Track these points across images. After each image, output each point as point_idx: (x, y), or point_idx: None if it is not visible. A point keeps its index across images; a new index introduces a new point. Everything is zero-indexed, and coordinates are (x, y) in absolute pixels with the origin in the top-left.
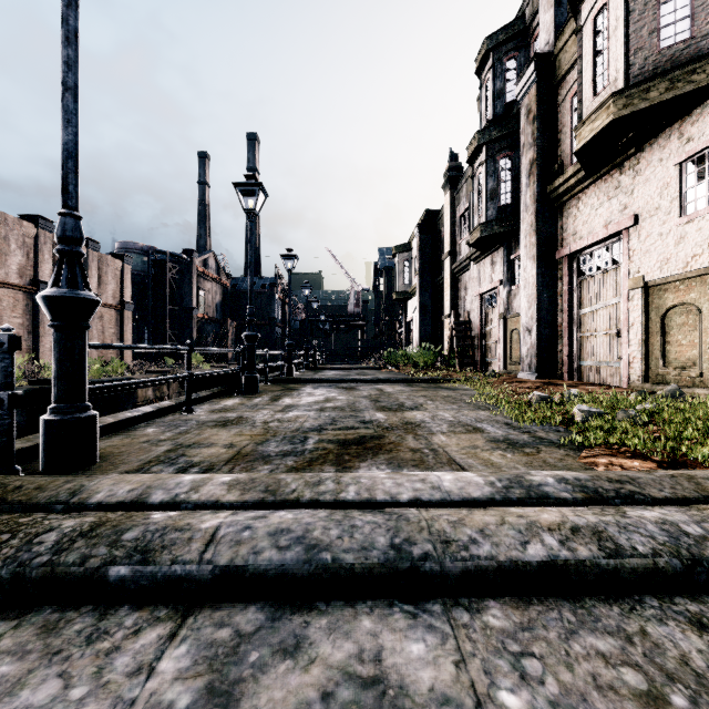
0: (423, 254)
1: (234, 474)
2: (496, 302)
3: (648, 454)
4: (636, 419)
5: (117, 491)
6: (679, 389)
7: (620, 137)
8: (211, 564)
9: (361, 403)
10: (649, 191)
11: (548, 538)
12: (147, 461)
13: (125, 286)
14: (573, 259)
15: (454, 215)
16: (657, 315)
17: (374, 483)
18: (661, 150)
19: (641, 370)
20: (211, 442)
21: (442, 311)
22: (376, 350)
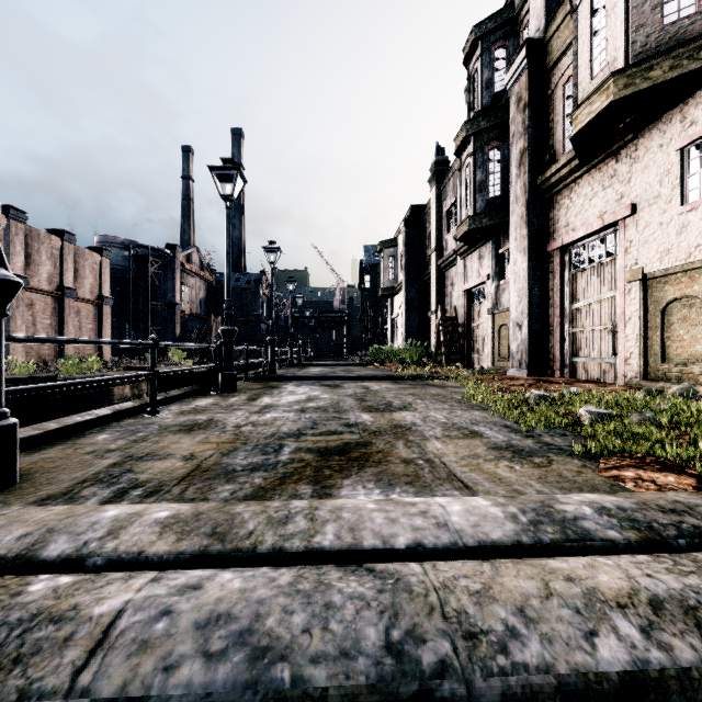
0: (409, 249)
1: (176, 505)
2: (484, 298)
3: (683, 467)
4: (653, 422)
5: (3, 538)
6: (692, 387)
7: (619, 122)
8: (86, 697)
9: (346, 403)
10: (648, 178)
11: (623, 624)
12: (81, 480)
13: (104, 280)
14: (565, 252)
15: (441, 210)
16: (656, 308)
17: (360, 519)
18: (662, 135)
19: (640, 367)
20: (168, 452)
21: (428, 307)
22: (361, 346)
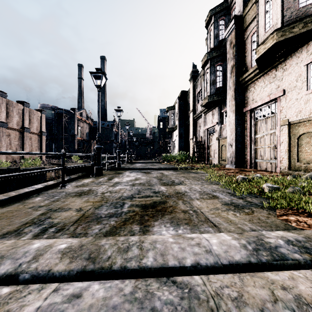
0: (180, 110)
1: (70, 240)
2: (214, 132)
3: None
4: (299, 191)
5: None
6: None
7: (278, 52)
8: None
9: (153, 181)
10: (291, 78)
11: None
12: (25, 223)
13: (42, 124)
14: (252, 112)
15: (194, 93)
16: (294, 137)
17: (166, 248)
18: (297, 58)
19: (287, 164)
20: (69, 207)
21: (189, 136)
22: (158, 154)
